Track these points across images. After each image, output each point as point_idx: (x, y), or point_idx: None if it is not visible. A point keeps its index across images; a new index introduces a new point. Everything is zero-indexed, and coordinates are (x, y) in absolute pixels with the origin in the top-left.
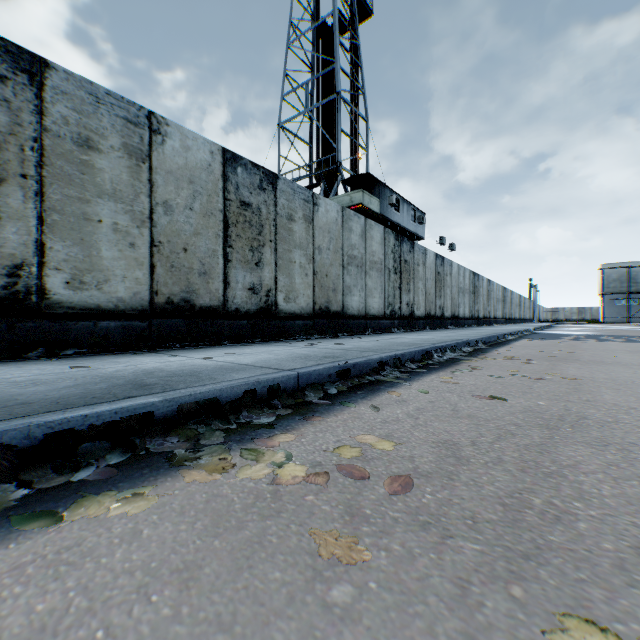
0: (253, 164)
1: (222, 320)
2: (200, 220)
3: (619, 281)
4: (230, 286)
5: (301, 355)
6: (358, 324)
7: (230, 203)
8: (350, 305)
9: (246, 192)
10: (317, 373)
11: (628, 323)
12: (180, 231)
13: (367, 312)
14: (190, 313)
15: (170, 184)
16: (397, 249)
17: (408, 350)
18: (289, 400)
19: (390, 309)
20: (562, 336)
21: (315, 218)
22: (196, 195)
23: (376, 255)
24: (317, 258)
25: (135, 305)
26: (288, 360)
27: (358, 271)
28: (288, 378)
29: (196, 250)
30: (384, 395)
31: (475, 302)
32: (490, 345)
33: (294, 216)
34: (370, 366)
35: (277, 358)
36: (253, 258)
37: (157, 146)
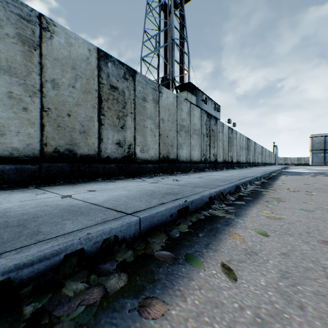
0: (119, 62)
1: (97, 164)
2: (81, 95)
3: (320, 143)
4: (103, 141)
5: (148, 191)
6: (186, 166)
7: (103, 86)
8: (181, 155)
9: (114, 80)
10: (159, 215)
11: (325, 165)
12: (65, 102)
13: (191, 159)
14: (73, 159)
15: (57, 68)
16: (208, 123)
17: (227, 186)
18: (127, 254)
19: (204, 157)
20: (302, 173)
21: (160, 101)
22: (77, 78)
23: (196, 125)
24: (161, 125)
25: (28, 153)
26: (136, 198)
27: (186, 134)
28: (128, 226)
29: (77, 116)
30: (227, 240)
31: (248, 154)
32: (267, 179)
33: (147, 98)
34: (203, 201)
35: (128, 195)
36: (119, 123)
37: (46, 39)
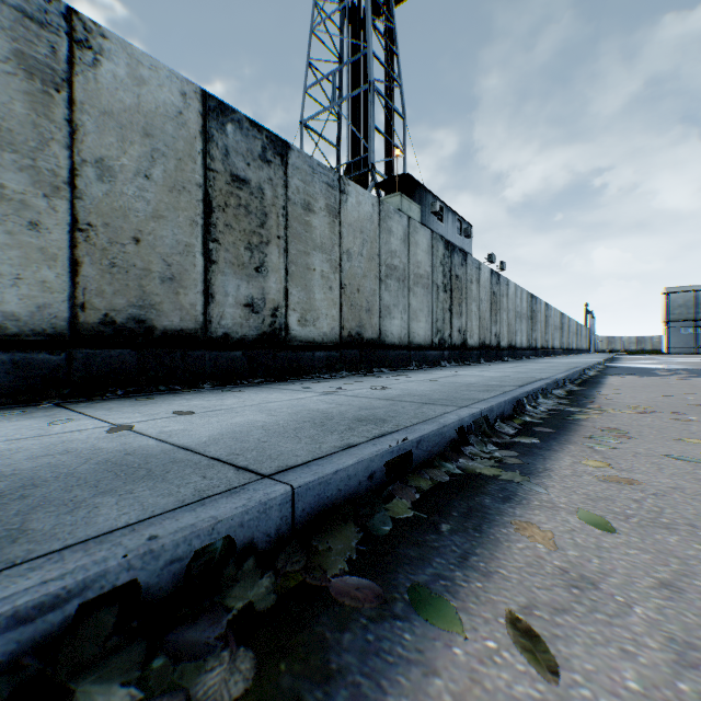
0: (252, 123)
1: (201, 351)
2: (164, 196)
3: (685, 307)
4: (215, 300)
5: (315, 414)
6: (399, 356)
7: (215, 176)
8: (389, 331)
9: (240, 162)
10: (343, 477)
11: (696, 354)
12: (128, 210)
13: (411, 340)
14: (146, 340)
15: (109, 133)
16: (447, 261)
17: (495, 400)
18: (258, 588)
19: (439, 337)
20: (651, 371)
21: (343, 211)
22: (157, 156)
23: (422, 267)
24: (345, 266)
25: (40, 326)
26: (286, 431)
27: (399, 286)
28: (262, 510)
29: (157, 242)
30: (513, 543)
31: (533, 329)
32: (580, 385)
33: (313, 205)
34: (445, 438)
35: (267, 424)
36: (252, 260)
37: (84, 68)
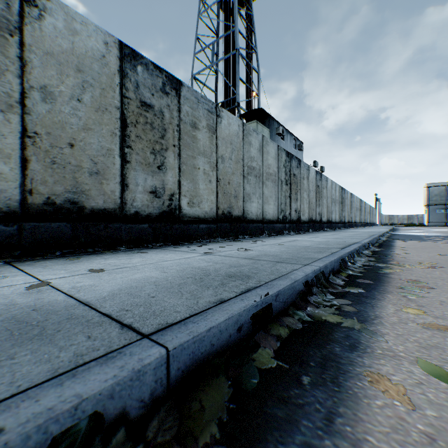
0: (155, 66)
1: (119, 224)
2: (91, 114)
3: (439, 196)
4: (129, 188)
5: (196, 271)
6: (256, 227)
7: (129, 101)
8: (249, 210)
9: (147, 93)
10: (215, 332)
11: (446, 226)
12: (65, 123)
13: (264, 217)
14: (78, 216)
15: (51, 68)
16: (288, 164)
17: (328, 260)
18: None
19: (282, 214)
20: (422, 237)
21: (218, 129)
22: (86, 86)
23: (271, 168)
24: (220, 166)
25: None
26: (172, 286)
27: (256, 181)
28: (136, 377)
29: (86, 147)
30: (372, 399)
31: (342, 210)
32: (378, 247)
33: (198, 124)
34: (295, 291)
35: (158, 280)
36: (155, 161)
37: (32, 20)
